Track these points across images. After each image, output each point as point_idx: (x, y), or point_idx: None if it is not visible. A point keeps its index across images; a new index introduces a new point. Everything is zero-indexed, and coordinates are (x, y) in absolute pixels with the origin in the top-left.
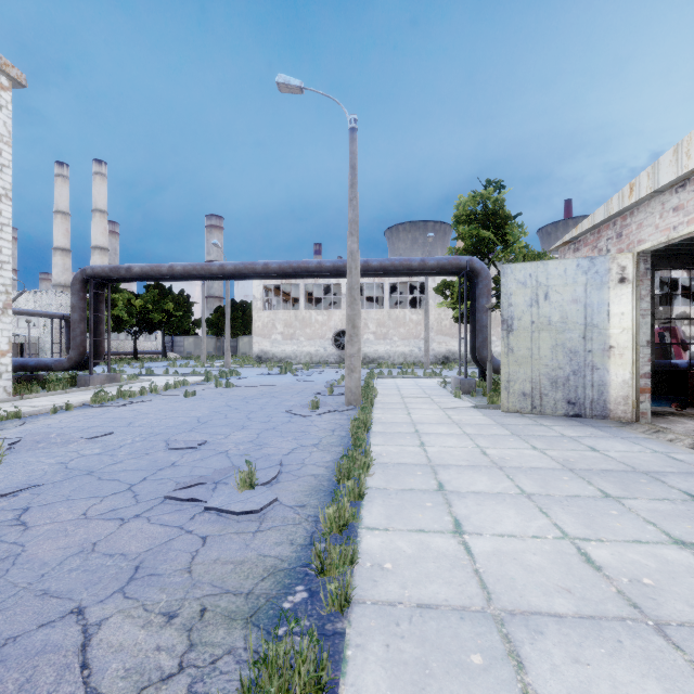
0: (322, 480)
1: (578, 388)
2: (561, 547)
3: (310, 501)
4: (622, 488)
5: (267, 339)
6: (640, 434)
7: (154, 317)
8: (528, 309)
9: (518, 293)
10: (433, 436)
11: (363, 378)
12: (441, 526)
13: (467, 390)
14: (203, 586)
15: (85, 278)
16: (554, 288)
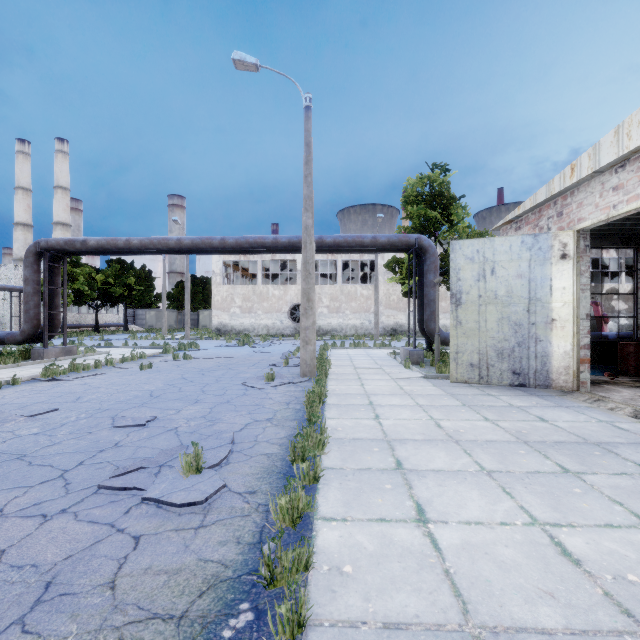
0: (275, 460)
1: (523, 359)
2: (532, 535)
3: (262, 486)
4: (579, 462)
5: (226, 313)
6: (582, 403)
7: (115, 291)
8: (476, 284)
9: (466, 268)
10: (387, 408)
11: (318, 350)
12: (403, 513)
13: (416, 361)
14: (126, 608)
15: (38, 250)
16: (500, 264)
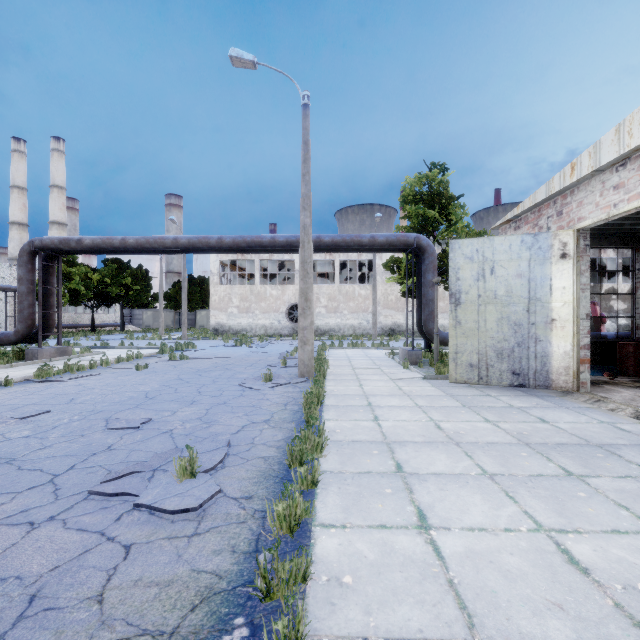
0: (272, 464)
1: (522, 359)
2: (538, 542)
3: (258, 491)
4: (583, 464)
5: (223, 313)
6: (582, 403)
7: (112, 290)
8: (475, 283)
9: (466, 267)
10: (386, 409)
11: (316, 350)
12: (404, 519)
13: (415, 361)
14: (114, 624)
15: (33, 249)
16: (500, 263)
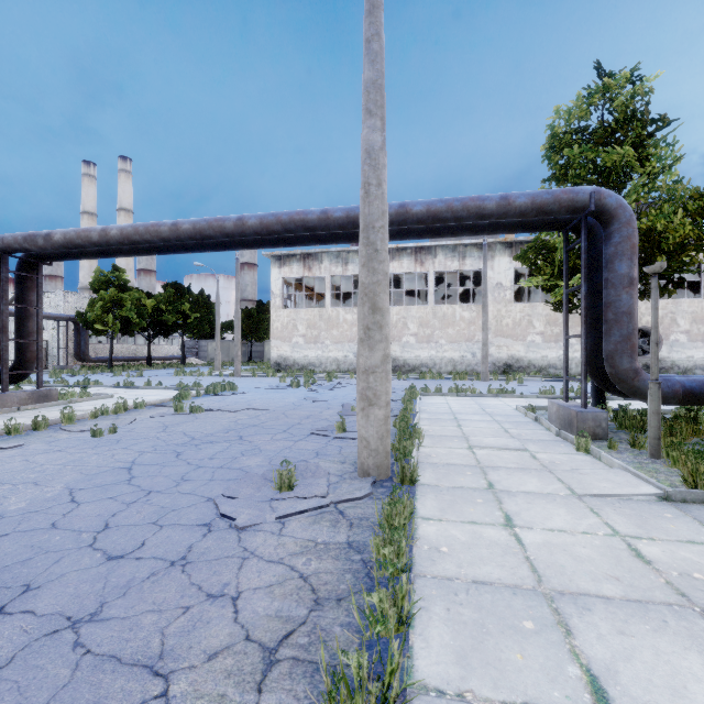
0: None
1: None
2: None
3: None
4: None
5: (287, 343)
6: None
7: (168, 318)
8: None
9: None
10: None
11: (400, 397)
12: None
13: (592, 432)
14: None
15: None
16: None
